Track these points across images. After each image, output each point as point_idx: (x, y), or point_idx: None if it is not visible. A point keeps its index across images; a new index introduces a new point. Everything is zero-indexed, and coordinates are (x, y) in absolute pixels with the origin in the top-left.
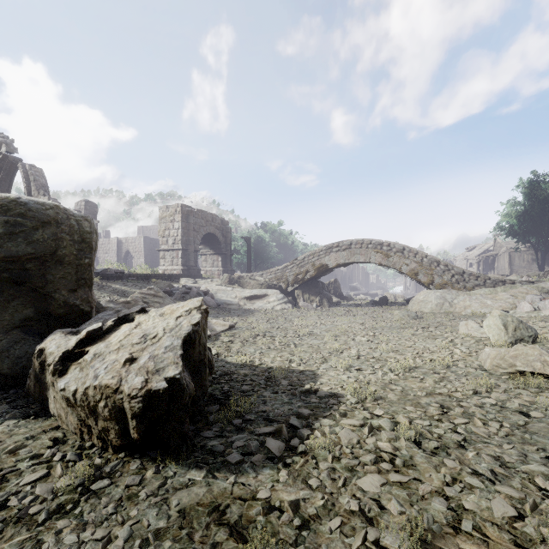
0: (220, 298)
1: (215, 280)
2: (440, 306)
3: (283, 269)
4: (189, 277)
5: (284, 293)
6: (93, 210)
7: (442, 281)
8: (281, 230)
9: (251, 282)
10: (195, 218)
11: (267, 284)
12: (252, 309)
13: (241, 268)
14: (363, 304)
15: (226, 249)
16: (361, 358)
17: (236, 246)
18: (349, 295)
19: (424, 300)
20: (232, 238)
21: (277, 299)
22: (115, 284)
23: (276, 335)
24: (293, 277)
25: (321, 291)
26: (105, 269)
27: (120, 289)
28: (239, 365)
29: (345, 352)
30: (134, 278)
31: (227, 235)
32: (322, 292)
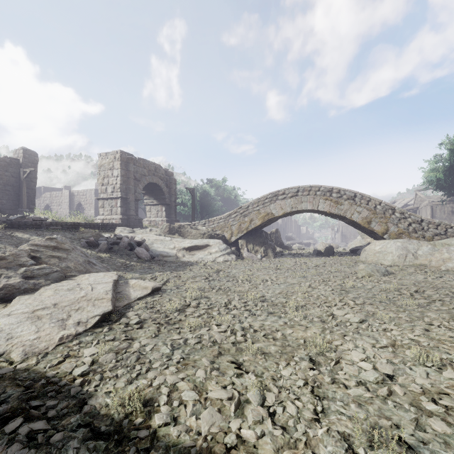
0: (155, 248)
1: (155, 230)
2: (403, 258)
3: (226, 218)
4: (127, 226)
5: (227, 243)
6: (33, 159)
7: (397, 230)
8: (225, 185)
9: (193, 232)
10: (136, 166)
11: (209, 233)
12: (191, 261)
13: (188, 219)
14: (306, 253)
15: (170, 199)
16: (397, 395)
17: (183, 199)
18: (288, 244)
19: (381, 251)
20: (180, 192)
21: (219, 250)
22: (25, 233)
23: (215, 305)
24: (237, 226)
25: (265, 241)
26: (21, 217)
27: (27, 239)
28: (107, 436)
29: (347, 366)
30: (57, 226)
31: (171, 186)
32: (266, 242)
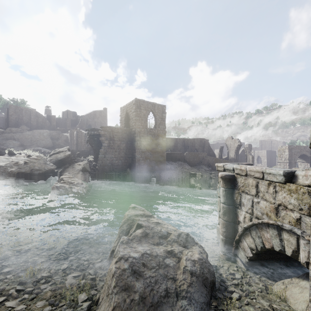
0: None
1: None
2: None
3: None
4: None
5: None
6: (250, 146)
7: None
8: None
9: None
10: (294, 149)
11: None
12: None
13: None
14: None
15: None
16: None
17: None
18: None
19: None
20: None
21: None
22: None
23: None
24: None
25: None
26: None
27: None
28: None
29: None
30: None
31: None
32: None
